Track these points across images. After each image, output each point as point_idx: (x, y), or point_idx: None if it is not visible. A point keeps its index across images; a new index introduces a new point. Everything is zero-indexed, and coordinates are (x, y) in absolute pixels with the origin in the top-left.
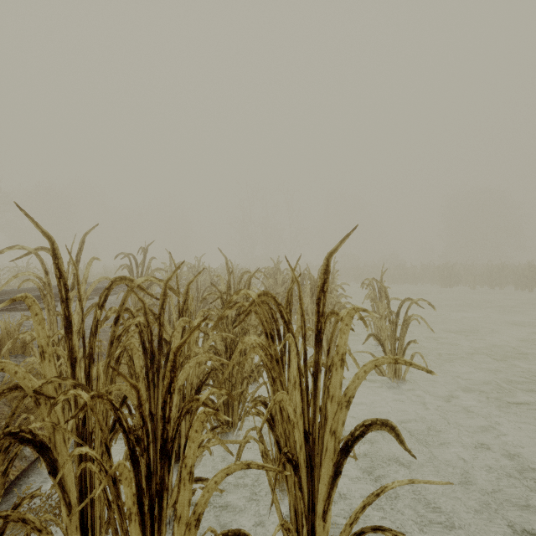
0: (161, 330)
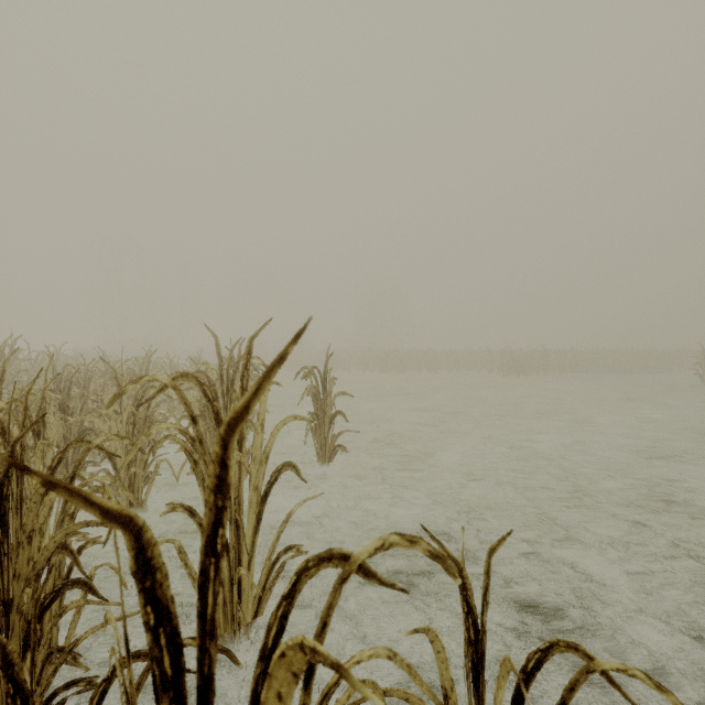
0: (85, 383)
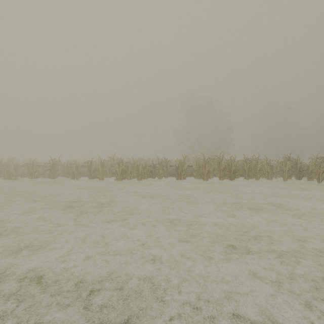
0: None
